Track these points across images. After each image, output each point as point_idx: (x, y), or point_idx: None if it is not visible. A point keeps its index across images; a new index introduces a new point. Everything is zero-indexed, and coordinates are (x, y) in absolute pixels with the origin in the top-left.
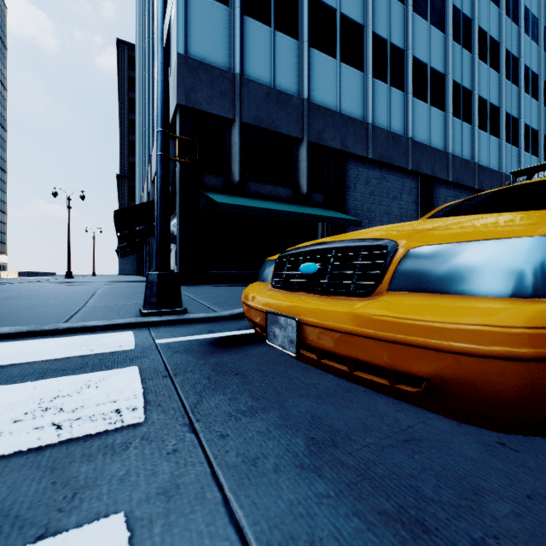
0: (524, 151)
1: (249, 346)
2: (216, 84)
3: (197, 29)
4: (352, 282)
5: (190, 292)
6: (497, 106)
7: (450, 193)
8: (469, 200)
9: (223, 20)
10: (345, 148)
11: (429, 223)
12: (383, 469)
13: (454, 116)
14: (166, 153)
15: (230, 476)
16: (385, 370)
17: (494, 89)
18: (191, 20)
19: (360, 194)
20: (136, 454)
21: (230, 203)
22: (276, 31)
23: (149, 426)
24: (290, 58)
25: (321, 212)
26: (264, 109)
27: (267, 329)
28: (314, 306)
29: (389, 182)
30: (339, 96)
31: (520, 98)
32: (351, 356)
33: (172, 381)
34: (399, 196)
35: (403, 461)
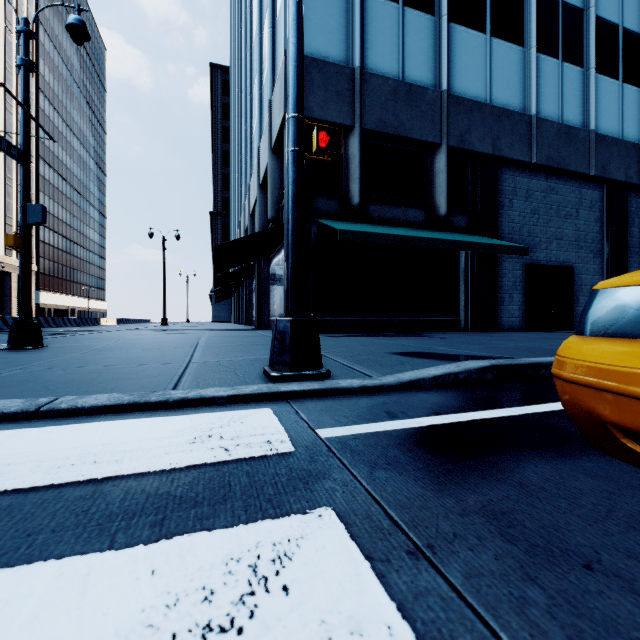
0: None
1: (502, 459)
2: (331, 83)
3: (308, 18)
4: None
5: None
6: None
7: None
8: None
9: (340, 2)
10: (498, 151)
11: None
12: None
13: None
14: (301, 148)
15: None
16: None
17: None
18: None
19: (518, 213)
20: None
21: (353, 230)
22: (406, 7)
23: None
24: (423, 40)
25: (468, 237)
26: (390, 110)
27: None
28: None
29: (560, 195)
30: (489, 83)
31: None
32: None
33: (447, 581)
34: (575, 213)
35: None
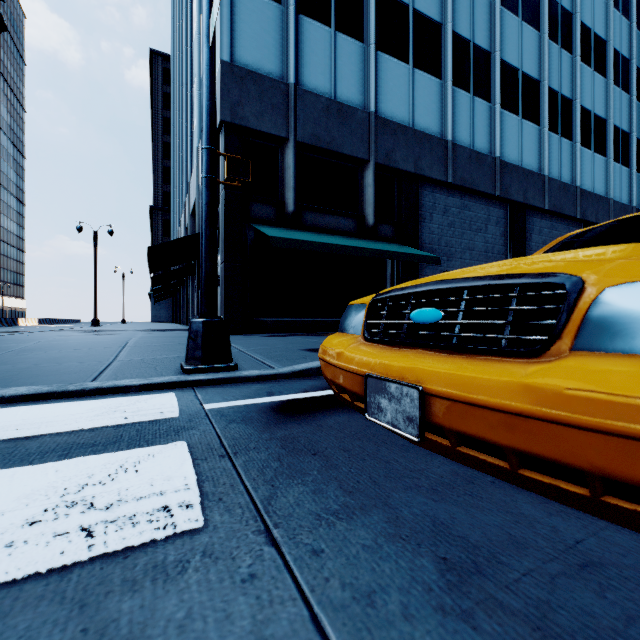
0: (636, 172)
1: (322, 414)
2: (266, 96)
3: (244, 32)
4: (505, 336)
5: (238, 343)
6: (604, 118)
7: (546, 223)
8: (607, 227)
9: (275, 20)
10: (420, 170)
11: (610, 250)
12: (568, 618)
13: (550, 131)
14: (213, 174)
15: (340, 625)
16: (587, 475)
17: (599, 97)
18: (237, 22)
19: (437, 226)
20: (199, 581)
21: (284, 237)
22: (337, 32)
23: (211, 533)
24: (354, 64)
25: (391, 247)
26: (322, 125)
27: (367, 399)
28: (447, 370)
29: (472, 212)
30: (412, 109)
31: (632, 108)
32: (520, 448)
33: (233, 463)
34: (484, 228)
35: (593, 603)
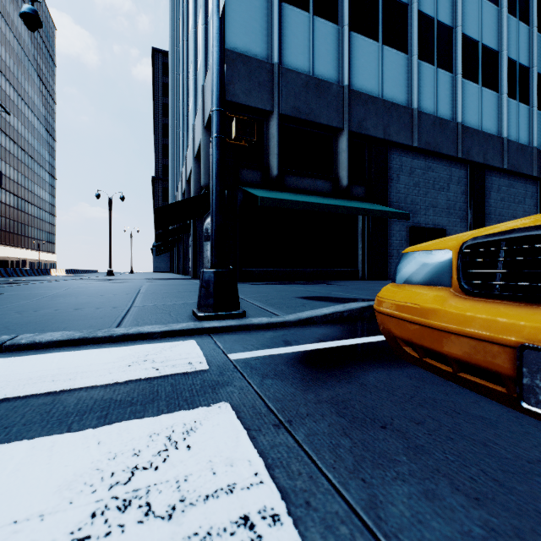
0: None
1: (356, 369)
2: (254, 75)
3: (235, 20)
4: None
5: None
6: None
7: (504, 182)
8: None
9: (261, 8)
10: (388, 136)
11: None
12: None
13: (509, 97)
14: (222, 134)
15: None
16: None
17: None
18: (229, 12)
19: (403, 186)
20: None
21: (271, 197)
22: (315, 16)
23: None
24: (329, 44)
25: (364, 205)
26: (302, 99)
27: (522, 380)
28: None
29: (435, 172)
30: (381, 82)
31: None
32: None
33: (294, 438)
34: (446, 187)
35: None
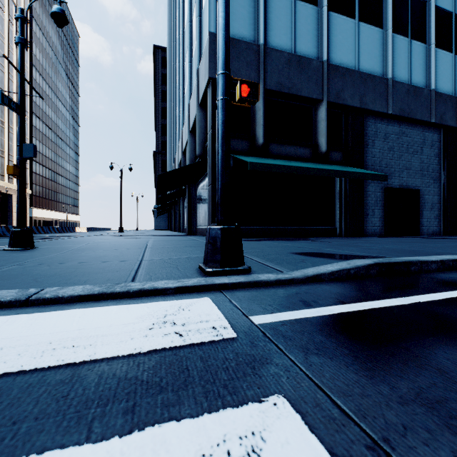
0: None
1: (413, 345)
2: (242, 56)
3: None
4: None
5: None
6: None
7: None
8: None
9: None
10: (364, 105)
11: None
12: None
13: None
14: (228, 97)
15: None
16: None
17: None
18: None
19: (378, 150)
20: None
21: (260, 162)
22: None
23: None
24: (309, 24)
25: (343, 168)
26: (285, 75)
27: None
28: None
29: (409, 137)
30: (357, 55)
31: None
32: None
33: None
34: (420, 150)
35: None
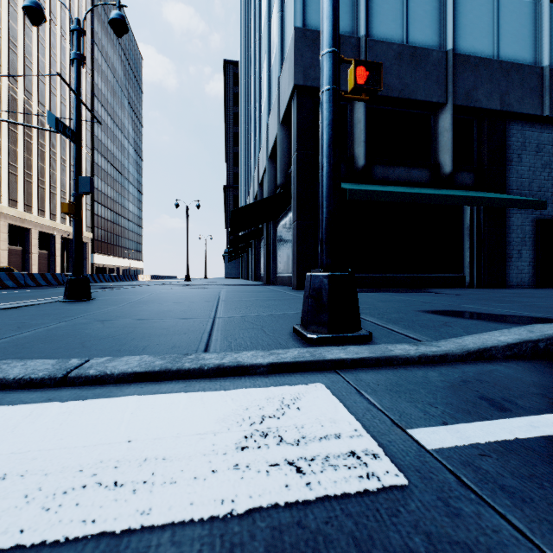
0: None
1: None
2: None
3: None
4: None
5: None
6: None
7: None
8: None
9: None
10: (507, 106)
11: None
12: None
13: None
14: (337, 85)
15: None
16: None
17: None
18: None
19: (527, 168)
20: None
21: (362, 189)
22: None
23: None
24: (427, 3)
25: (477, 193)
26: (394, 74)
27: None
28: None
29: None
30: (496, 39)
31: None
32: None
33: None
34: None
35: None
